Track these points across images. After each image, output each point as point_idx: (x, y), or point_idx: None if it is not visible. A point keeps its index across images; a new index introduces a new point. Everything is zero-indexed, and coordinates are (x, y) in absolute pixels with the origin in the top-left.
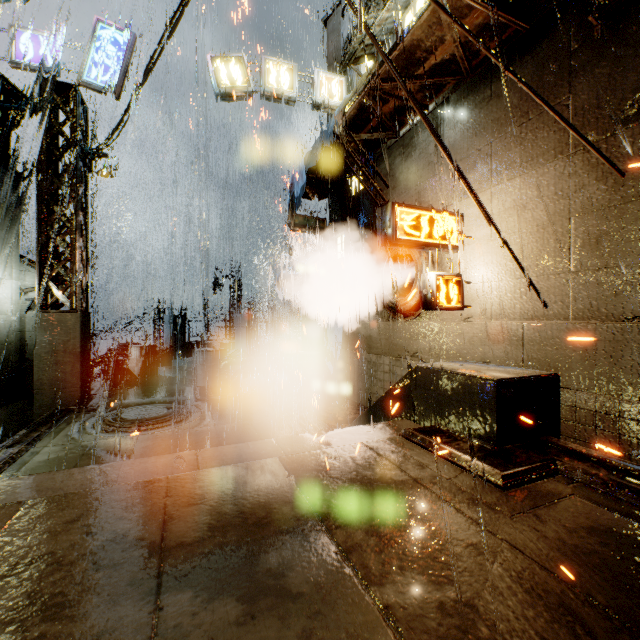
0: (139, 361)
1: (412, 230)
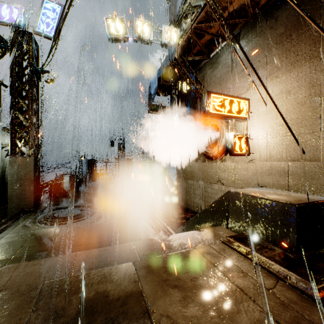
0: (69, 183)
1: (219, 108)
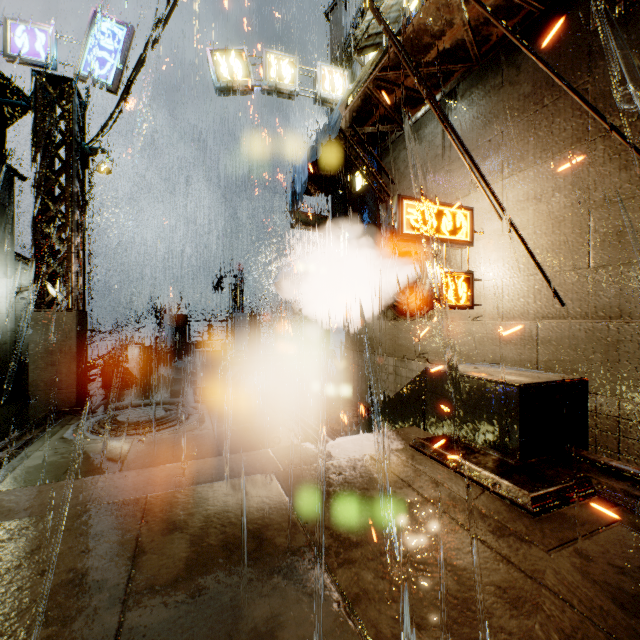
0: (139, 361)
1: (419, 224)
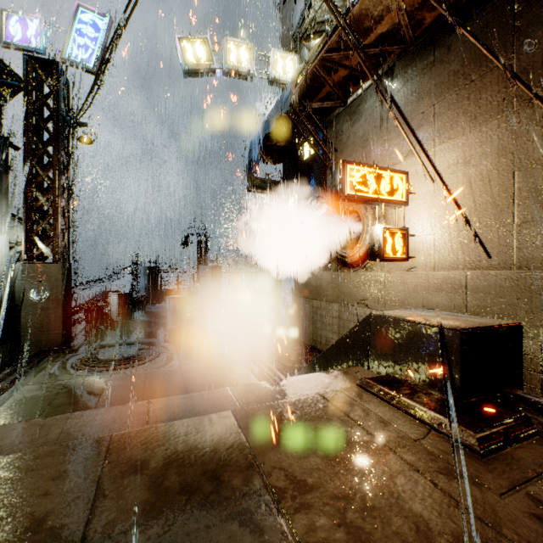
0: (117, 307)
1: (361, 186)
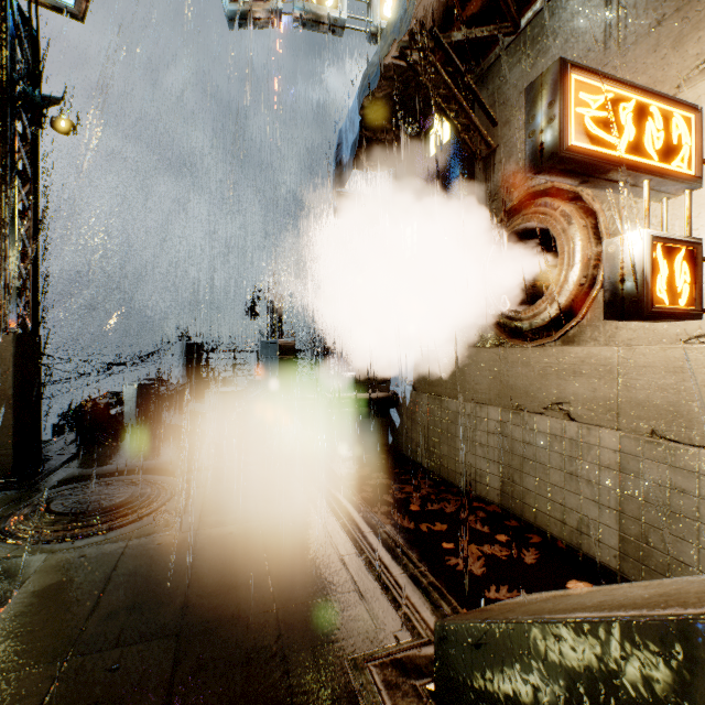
0: (135, 404)
1: (601, 130)
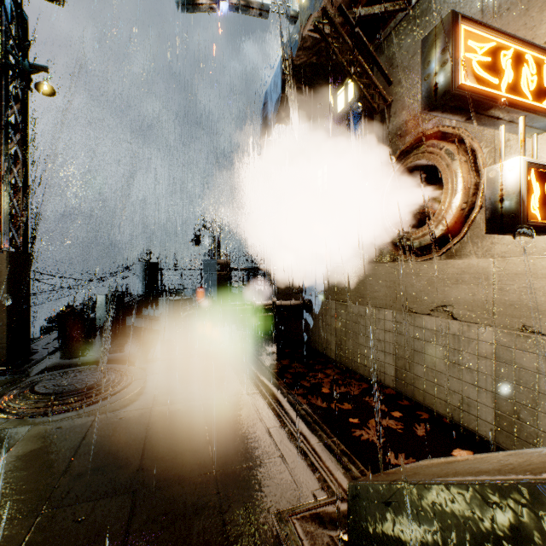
0: (105, 310)
1: (486, 72)
